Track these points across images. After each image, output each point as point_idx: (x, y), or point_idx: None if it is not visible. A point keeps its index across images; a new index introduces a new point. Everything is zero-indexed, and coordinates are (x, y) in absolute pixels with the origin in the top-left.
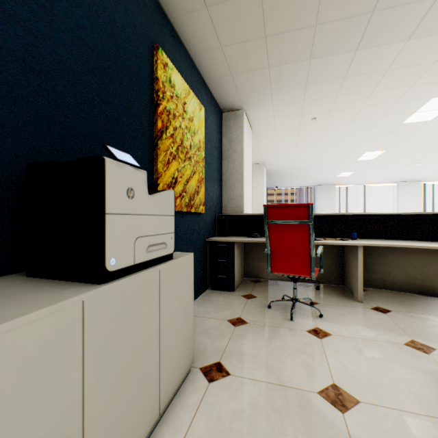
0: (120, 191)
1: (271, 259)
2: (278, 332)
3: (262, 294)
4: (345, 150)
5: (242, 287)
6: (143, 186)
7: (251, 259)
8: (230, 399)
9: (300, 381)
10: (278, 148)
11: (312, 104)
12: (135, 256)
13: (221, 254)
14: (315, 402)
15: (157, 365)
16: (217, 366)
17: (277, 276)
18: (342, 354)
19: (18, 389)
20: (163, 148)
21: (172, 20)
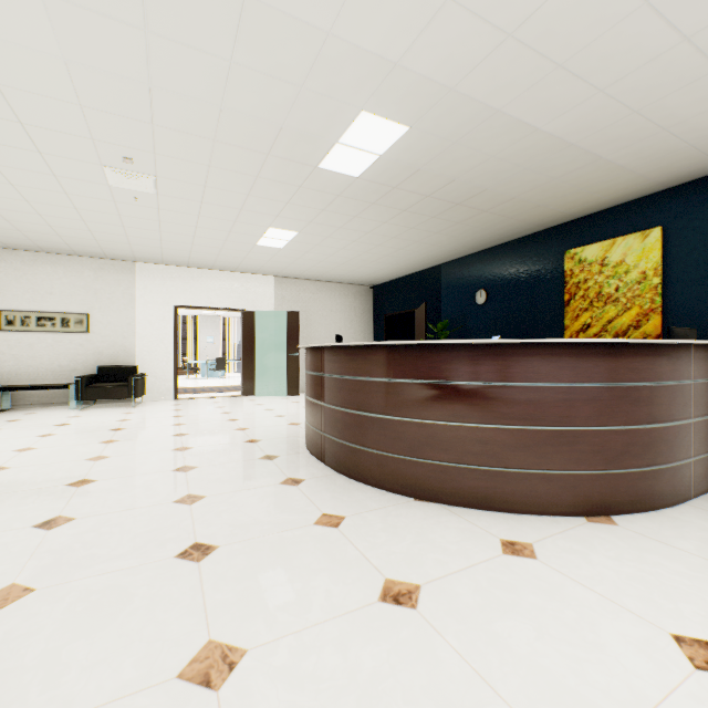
0: None
1: None
2: None
3: None
4: None
5: None
6: None
7: None
8: None
9: None
10: None
11: None
12: None
13: None
14: None
15: None
16: None
17: None
18: None
19: None
20: (570, 310)
21: (583, 216)
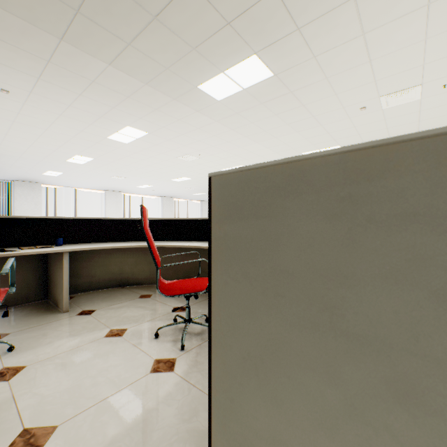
0: None
1: None
2: None
3: None
4: (53, 146)
5: None
6: None
7: None
8: None
9: None
10: None
11: (2, 69)
12: None
13: None
14: None
15: None
16: None
17: None
18: (40, 383)
19: None
20: None
21: None
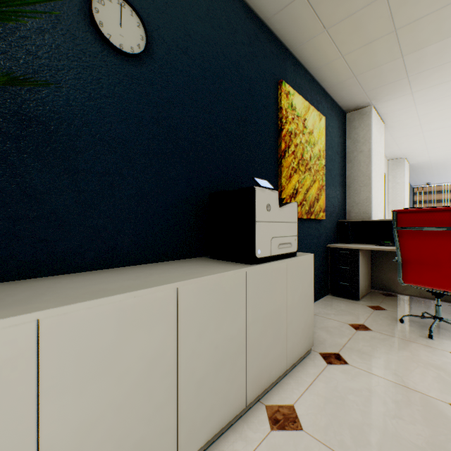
0: (262, 207)
1: (402, 269)
2: (409, 345)
3: (393, 308)
4: None
5: (368, 298)
6: (275, 202)
7: (381, 270)
8: (347, 380)
9: (429, 389)
10: (424, 137)
11: None
12: (271, 250)
13: (343, 261)
14: (444, 409)
15: (284, 332)
16: (336, 355)
17: (418, 293)
18: None
19: (223, 307)
20: (285, 165)
21: (293, 51)
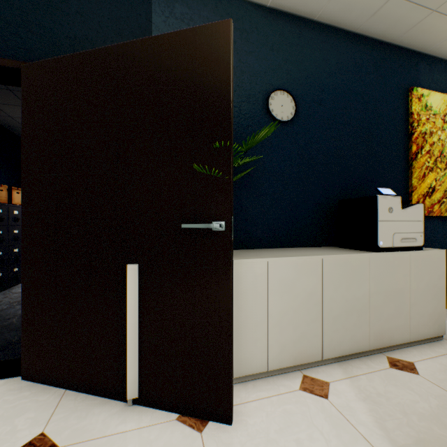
0: (384, 210)
1: None
2: None
3: None
4: None
5: None
6: (397, 205)
7: None
8: None
9: None
10: None
11: None
12: (392, 243)
13: None
14: None
15: (407, 310)
16: None
17: None
18: None
19: (351, 276)
20: (417, 166)
21: (427, 52)
